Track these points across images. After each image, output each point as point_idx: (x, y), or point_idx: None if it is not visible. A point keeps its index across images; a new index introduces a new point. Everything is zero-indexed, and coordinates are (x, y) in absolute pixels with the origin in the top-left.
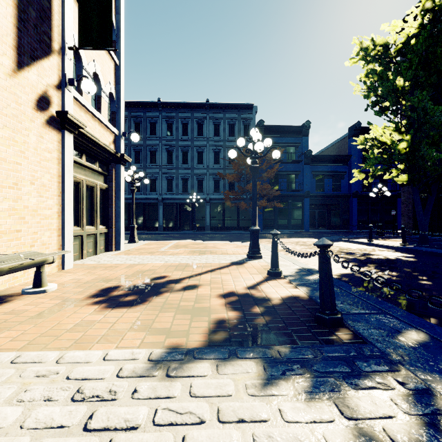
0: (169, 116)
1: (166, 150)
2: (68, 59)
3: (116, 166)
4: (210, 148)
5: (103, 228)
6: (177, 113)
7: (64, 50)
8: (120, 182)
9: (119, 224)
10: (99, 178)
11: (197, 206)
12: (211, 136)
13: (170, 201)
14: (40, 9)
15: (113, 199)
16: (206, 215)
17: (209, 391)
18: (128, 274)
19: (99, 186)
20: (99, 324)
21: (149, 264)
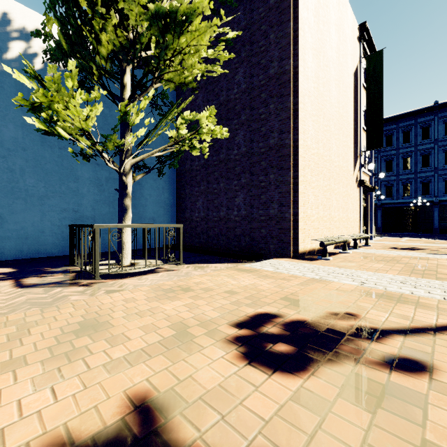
0: (388, 129)
1: (385, 160)
2: (361, 156)
3: (369, 193)
4: (440, 148)
5: (364, 227)
6: (397, 124)
7: (360, 154)
8: (372, 202)
9: (371, 225)
10: (363, 201)
11: (421, 208)
12: (441, 136)
13: (389, 205)
14: (356, 145)
15: (368, 211)
16: (433, 217)
17: (446, 256)
18: (395, 246)
19: (363, 205)
20: (404, 251)
21: (401, 244)
